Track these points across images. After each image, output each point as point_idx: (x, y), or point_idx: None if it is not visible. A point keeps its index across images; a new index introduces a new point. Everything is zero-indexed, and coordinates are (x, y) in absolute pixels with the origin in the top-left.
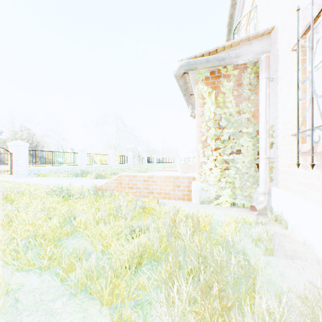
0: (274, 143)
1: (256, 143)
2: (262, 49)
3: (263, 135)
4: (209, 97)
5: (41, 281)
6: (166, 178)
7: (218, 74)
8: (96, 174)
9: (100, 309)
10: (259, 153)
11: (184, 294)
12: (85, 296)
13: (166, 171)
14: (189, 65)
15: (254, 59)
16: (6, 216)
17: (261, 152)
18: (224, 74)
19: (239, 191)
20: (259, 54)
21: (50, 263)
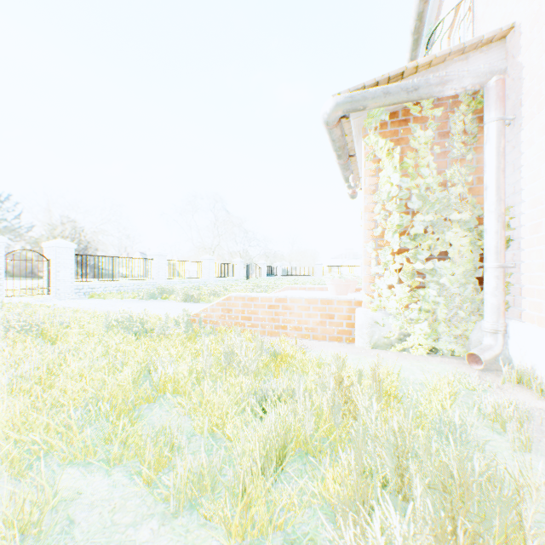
0: (513, 240)
1: (478, 240)
2: (491, 66)
3: (492, 225)
4: (387, 158)
5: (110, 486)
6: (309, 302)
7: (404, 116)
8: (185, 294)
9: None
10: (484, 257)
11: (401, 539)
12: (190, 520)
13: (303, 290)
14: (352, 101)
15: (474, 85)
16: (45, 364)
17: (488, 256)
18: (415, 117)
19: (445, 327)
20: (485, 77)
21: (124, 453)
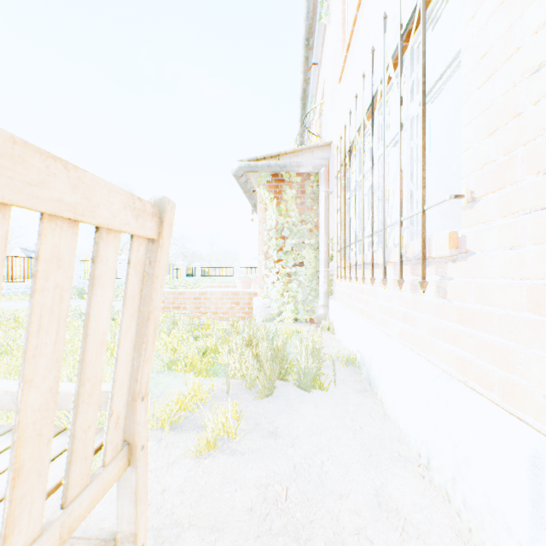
0: (334, 256)
1: (318, 255)
2: (322, 162)
3: (322, 248)
4: (271, 203)
5: None
6: (223, 294)
7: (282, 177)
8: None
9: (185, 374)
10: (319, 266)
11: (240, 346)
12: (170, 371)
13: (221, 287)
14: (250, 167)
15: (314, 170)
16: None
17: (321, 265)
18: (288, 179)
19: (302, 305)
20: (319, 167)
21: None
